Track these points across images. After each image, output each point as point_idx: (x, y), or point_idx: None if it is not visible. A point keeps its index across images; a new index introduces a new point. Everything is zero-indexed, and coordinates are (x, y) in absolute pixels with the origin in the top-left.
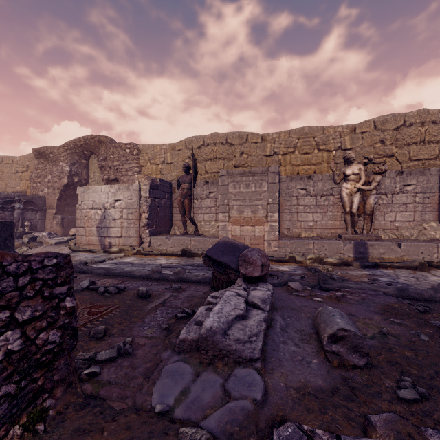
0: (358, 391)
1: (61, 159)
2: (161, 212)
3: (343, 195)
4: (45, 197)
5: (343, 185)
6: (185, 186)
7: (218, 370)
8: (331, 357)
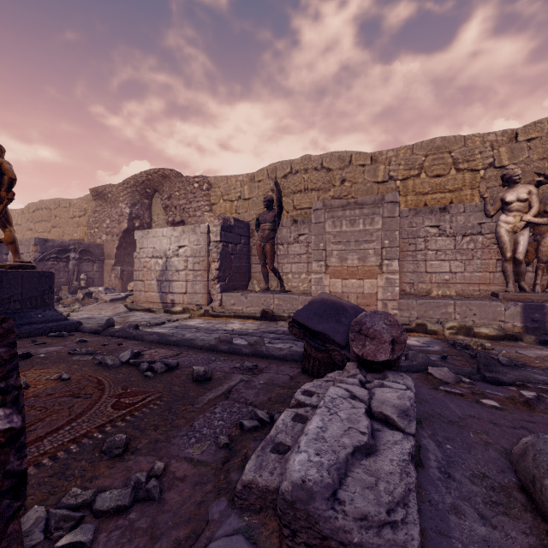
0: None
1: (120, 199)
2: (236, 262)
3: (501, 233)
4: (103, 245)
5: (500, 219)
6: (267, 226)
7: None
8: None
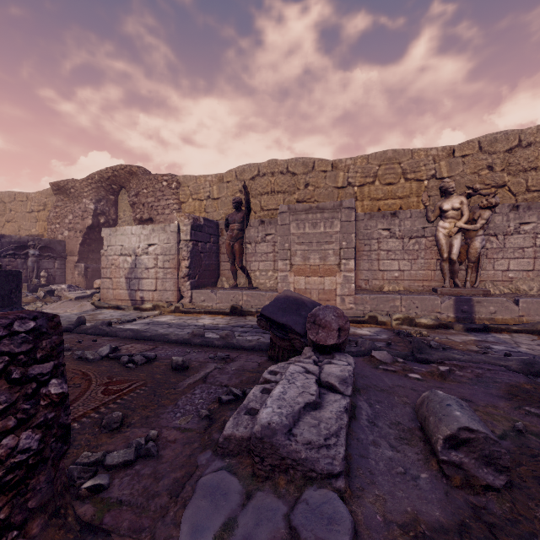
0: (499, 531)
1: (84, 194)
2: (206, 260)
3: (439, 237)
4: (65, 242)
5: (439, 224)
6: (236, 226)
7: (279, 489)
8: (450, 470)
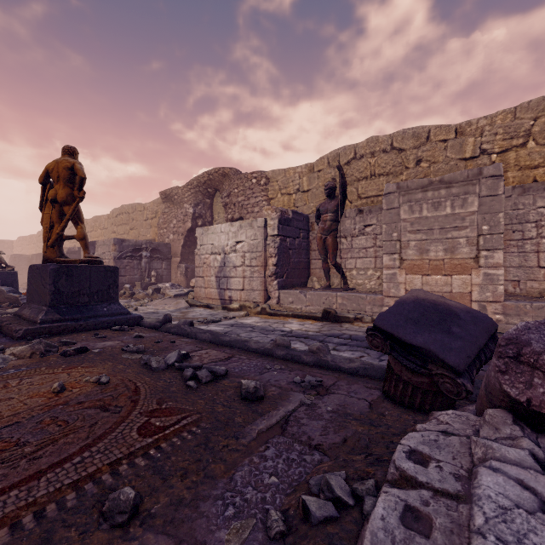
0: None
1: (185, 200)
2: (294, 257)
3: None
4: (171, 244)
5: None
6: (328, 217)
7: None
8: None
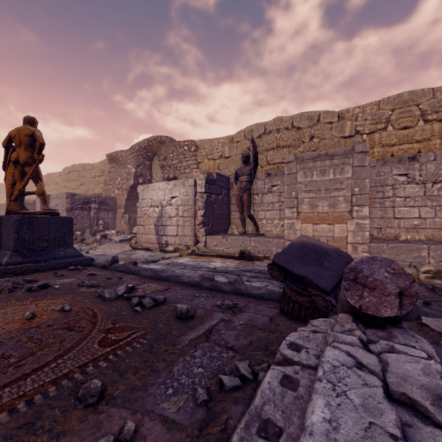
0: None
1: (128, 161)
2: (218, 209)
3: None
4: (116, 198)
5: None
6: (244, 179)
7: None
8: None
